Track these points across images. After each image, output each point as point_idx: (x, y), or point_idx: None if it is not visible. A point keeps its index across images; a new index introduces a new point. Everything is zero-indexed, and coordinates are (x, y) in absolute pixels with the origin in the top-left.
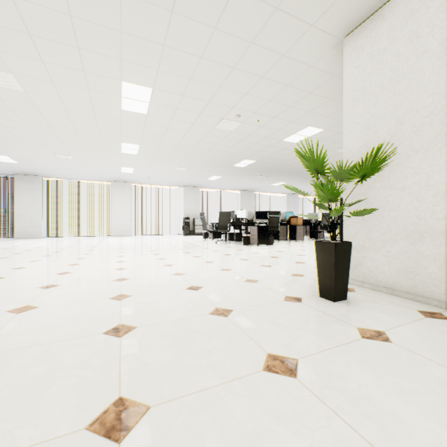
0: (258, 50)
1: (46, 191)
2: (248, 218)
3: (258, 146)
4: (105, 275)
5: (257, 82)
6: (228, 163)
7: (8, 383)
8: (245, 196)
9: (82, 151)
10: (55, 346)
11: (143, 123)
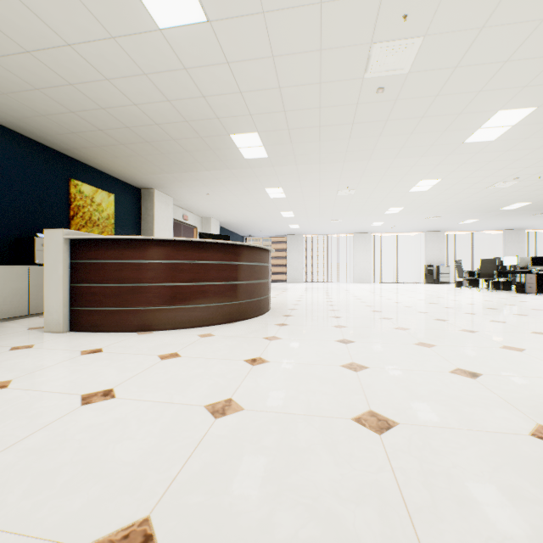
0: (542, 150)
1: (303, 245)
2: (520, 265)
3: (537, 191)
4: (418, 301)
5: (540, 161)
6: (492, 208)
7: (449, 316)
8: (510, 237)
9: (352, 216)
10: (448, 313)
11: (419, 195)
